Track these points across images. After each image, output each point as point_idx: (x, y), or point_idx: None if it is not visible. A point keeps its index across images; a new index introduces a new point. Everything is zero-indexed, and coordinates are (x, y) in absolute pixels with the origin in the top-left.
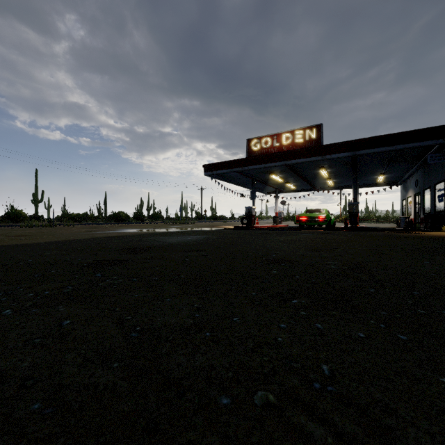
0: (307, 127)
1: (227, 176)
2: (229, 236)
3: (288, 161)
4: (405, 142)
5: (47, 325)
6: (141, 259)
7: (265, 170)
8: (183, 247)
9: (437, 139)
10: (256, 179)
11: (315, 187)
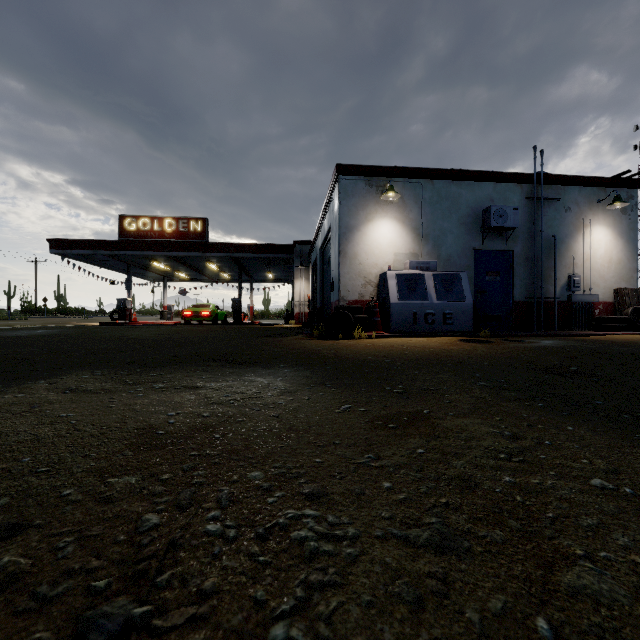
0: (192, 218)
1: (88, 257)
2: (89, 330)
3: (169, 253)
4: (267, 253)
5: (0, 350)
6: (6, 341)
7: (144, 256)
8: (37, 337)
9: (286, 254)
10: (133, 264)
11: (212, 278)
